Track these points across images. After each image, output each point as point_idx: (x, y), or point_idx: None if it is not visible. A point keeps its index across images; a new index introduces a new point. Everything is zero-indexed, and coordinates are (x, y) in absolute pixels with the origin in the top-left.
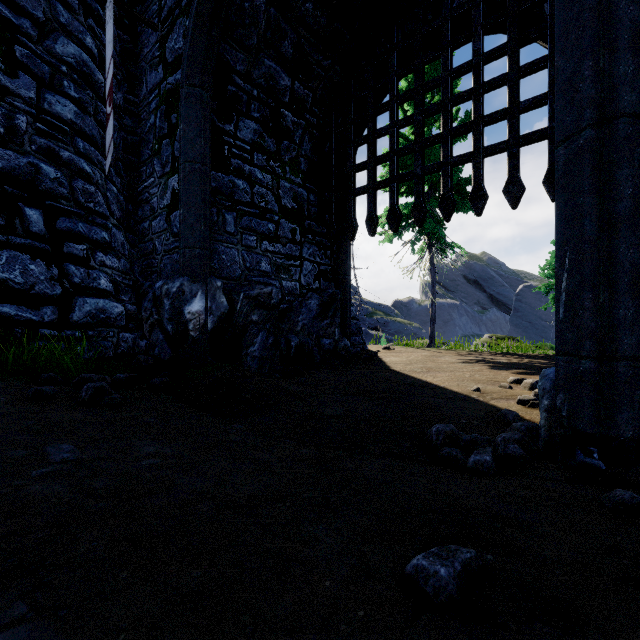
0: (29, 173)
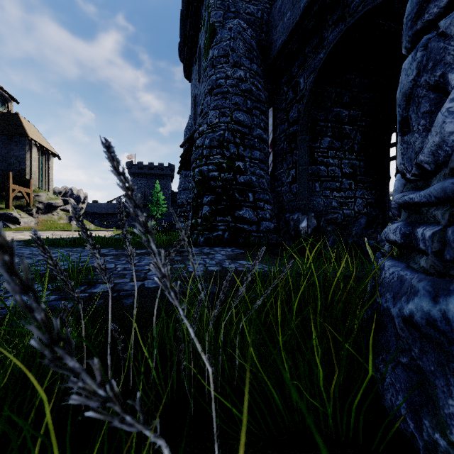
0: (249, 181)
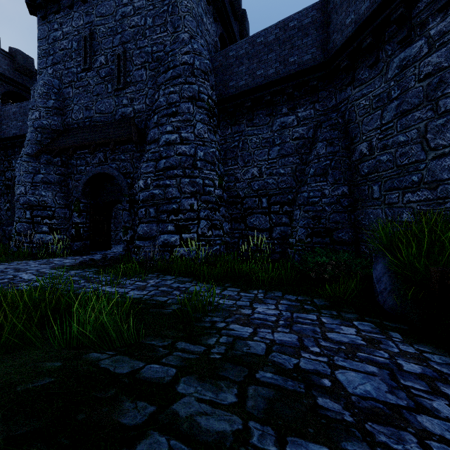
0: None
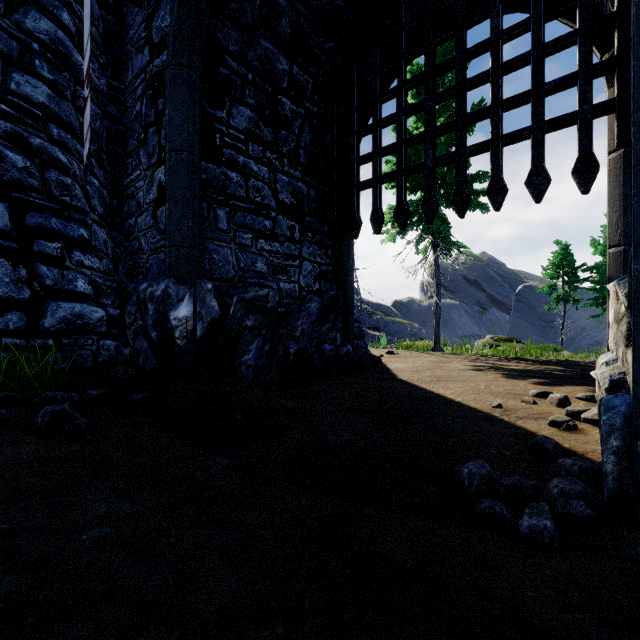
0: None
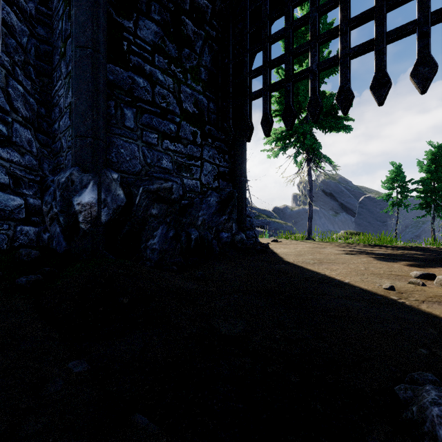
0: None
